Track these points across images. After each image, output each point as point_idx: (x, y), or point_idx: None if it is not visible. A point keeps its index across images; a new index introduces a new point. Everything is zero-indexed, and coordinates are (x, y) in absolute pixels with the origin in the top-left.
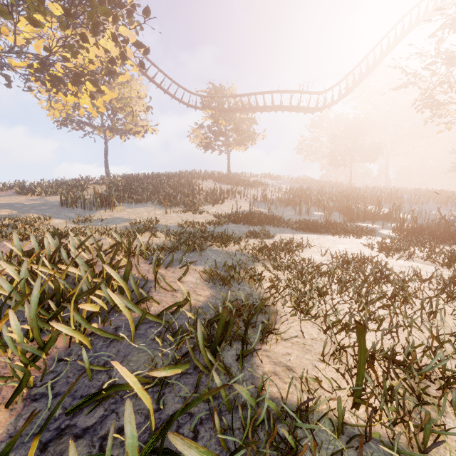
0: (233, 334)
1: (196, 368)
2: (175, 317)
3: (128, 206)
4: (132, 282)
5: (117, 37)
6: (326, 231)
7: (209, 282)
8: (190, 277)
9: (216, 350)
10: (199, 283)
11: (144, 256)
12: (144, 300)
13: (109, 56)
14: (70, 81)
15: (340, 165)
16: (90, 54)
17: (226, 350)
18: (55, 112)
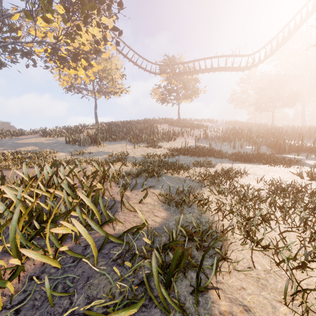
0: (187, 263)
1: (151, 299)
2: (135, 238)
3: (109, 143)
4: (101, 205)
5: (100, 24)
6: (258, 161)
7: (165, 204)
8: (149, 199)
9: (171, 280)
10: (156, 205)
11: (116, 180)
12: (110, 221)
13: (95, 39)
14: (71, 59)
15: (264, 110)
16: (83, 39)
17: (180, 278)
18: (64, 82)
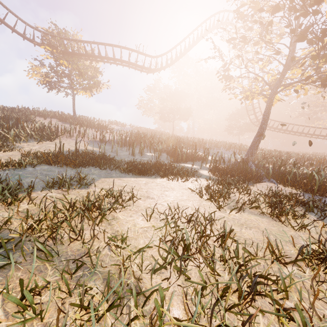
0: None
1: None
2: None
3: None
4: None
5: None
6: (156, 173)
7: None
8: None
9: None
10: None
11: None
12: None
13: None
14: None
15: (166, 120)
16: None
17: None
18: None
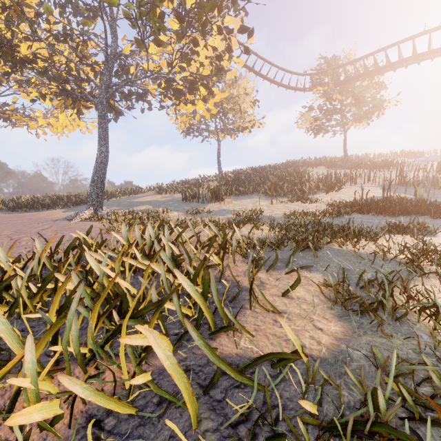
0: None
1: None
2: (277, 379)
3: (235, 198)
4: (214, 295)
5: (222, 27)
6: None
7: (335, 304)
8: (302, 290)
9: None
10: (316, 304)
11: (242, 252)
12: (228, 328)
13: (216, 53)
14: (188, 90)
15: None
16: (201, 58)
17: None
18: (181, 124)
